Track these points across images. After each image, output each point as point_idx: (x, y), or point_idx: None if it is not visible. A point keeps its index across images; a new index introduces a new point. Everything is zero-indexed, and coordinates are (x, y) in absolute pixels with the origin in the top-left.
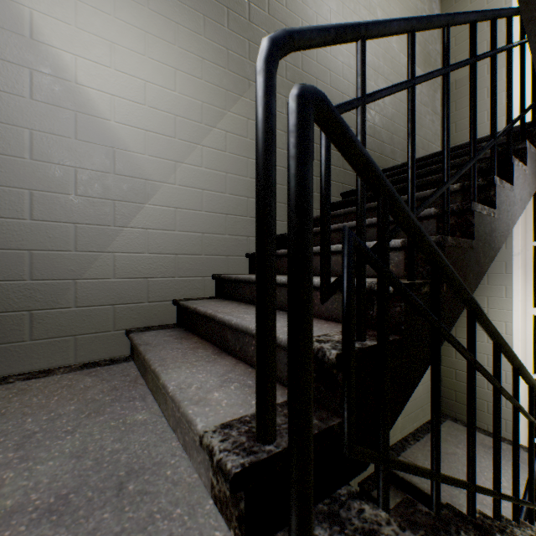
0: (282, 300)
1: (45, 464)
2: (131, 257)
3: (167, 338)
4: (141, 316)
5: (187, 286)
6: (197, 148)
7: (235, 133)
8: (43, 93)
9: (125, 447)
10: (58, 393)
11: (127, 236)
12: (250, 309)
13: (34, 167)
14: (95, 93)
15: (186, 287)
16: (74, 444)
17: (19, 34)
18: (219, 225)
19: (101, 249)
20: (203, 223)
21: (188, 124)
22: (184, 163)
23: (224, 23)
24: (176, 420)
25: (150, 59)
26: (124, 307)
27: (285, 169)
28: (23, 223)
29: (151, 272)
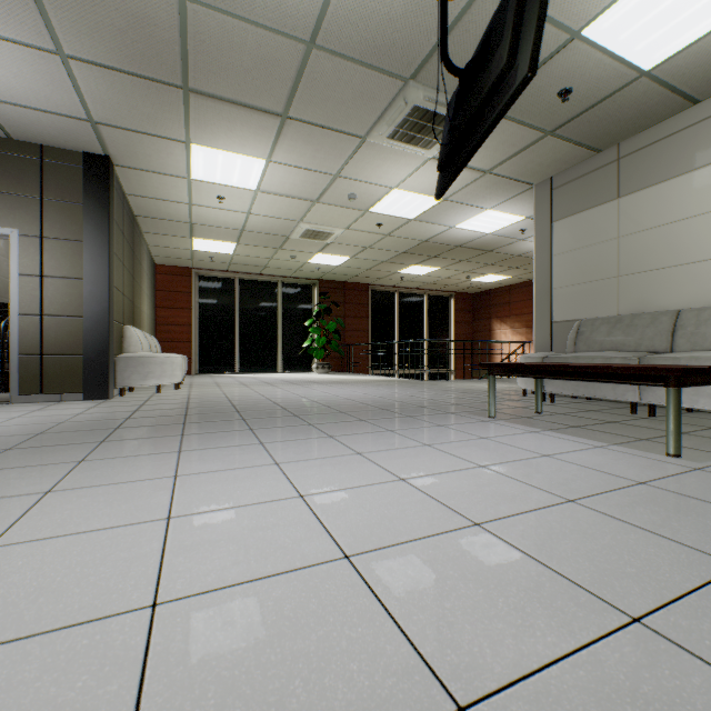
0: None
1: None
2: None
3: None
4: None
5: None
6: None
7: None
8: None
9: None
10: None
11: None
12: None
13: None
14: None
15: None
16: None
17: None
18: None
19: None
20: None
21: None
22: None
23: None
24: None
25: None
26: None
27: None
28: None
29: None
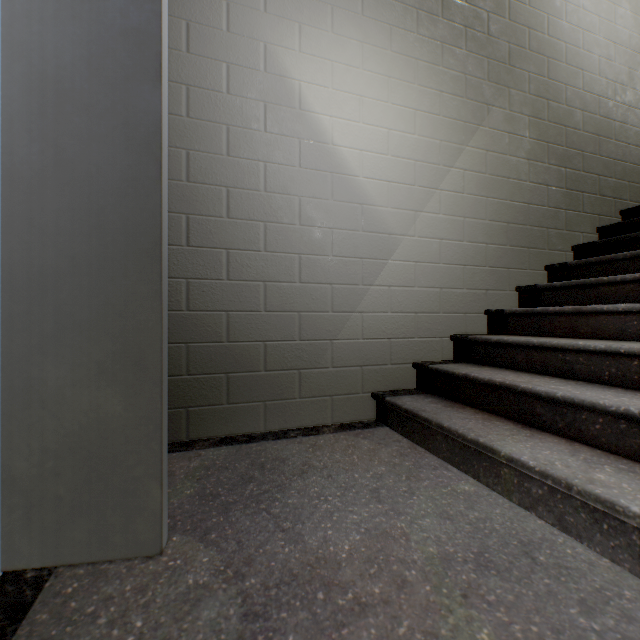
0: (593, 370)
1: (423, 520)
2: (375, 317)
3: (435, 406)
4: (385, 379)
5: (425, 348)
6: (435, 194)
7: (473, 170)
8: (308, 160)
9: (486, 517)
10: (350, 452)
11: (372, 295)
12: (544, 379)
13: (302, 232)
14: (346, 151)
15: (424, 349)
16: (429, 505)
17: (291, 108)
18: (457, 278)
19: (351, 310)
20: (440, 277)
21: (426, 168)
22: (423, 212)
23: (462, 45)
24: (531, 497)
25: (392, 105)
26: (370, 369)
27: (527, 205)
28: (293, 286)
29: (392, 332)
